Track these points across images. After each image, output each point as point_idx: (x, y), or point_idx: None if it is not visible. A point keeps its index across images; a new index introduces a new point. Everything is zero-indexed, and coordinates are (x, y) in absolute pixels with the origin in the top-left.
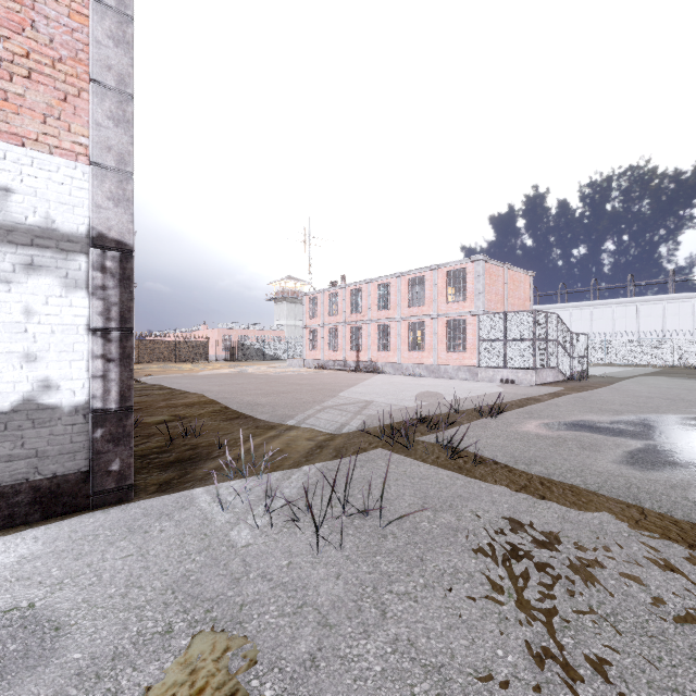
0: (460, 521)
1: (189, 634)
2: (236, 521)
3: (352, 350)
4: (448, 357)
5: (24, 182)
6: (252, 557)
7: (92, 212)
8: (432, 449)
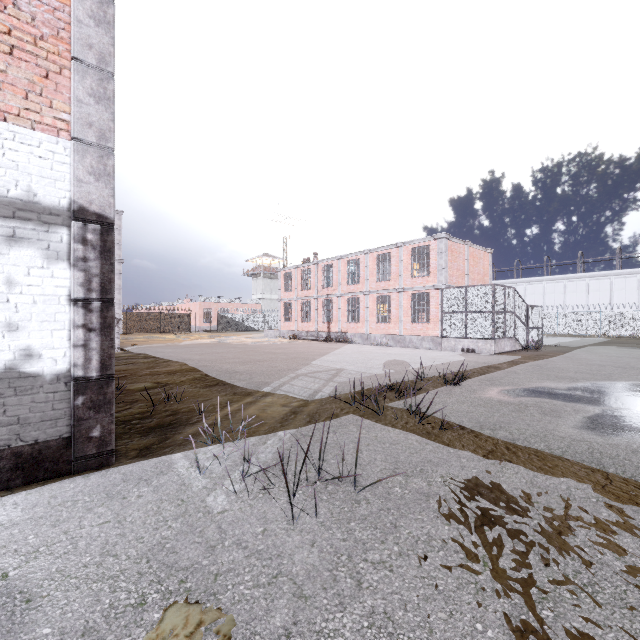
0: (431, 486)
1: (162, 607)
2: (213, 486)
3: (324, 322)
4: (413, 328)
5: (6, 155)
6: (228, 523)
7: (74, 186)
8: (401, 415)
